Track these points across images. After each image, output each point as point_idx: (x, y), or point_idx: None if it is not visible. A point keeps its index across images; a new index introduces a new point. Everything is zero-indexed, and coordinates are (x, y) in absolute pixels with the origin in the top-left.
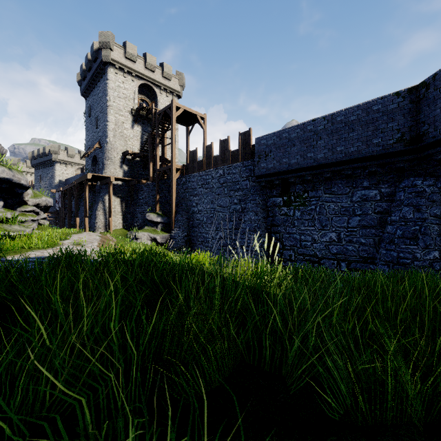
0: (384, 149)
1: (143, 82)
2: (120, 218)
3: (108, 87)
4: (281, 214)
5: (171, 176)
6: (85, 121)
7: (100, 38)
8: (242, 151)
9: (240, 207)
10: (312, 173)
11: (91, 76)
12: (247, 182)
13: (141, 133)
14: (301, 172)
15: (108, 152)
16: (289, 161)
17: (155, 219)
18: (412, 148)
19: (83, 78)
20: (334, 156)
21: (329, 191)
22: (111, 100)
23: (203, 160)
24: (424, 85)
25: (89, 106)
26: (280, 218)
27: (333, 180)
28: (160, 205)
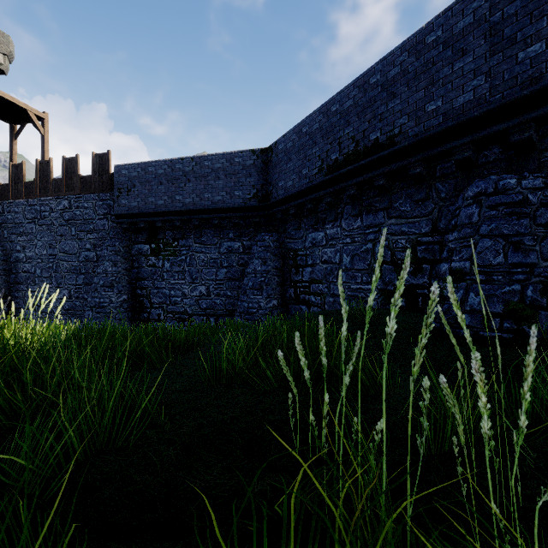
0: (243, 203)
1: None
2: None
3: None
4: (149, 265)
5: None
6: None
7: None
8: (98, 180)
9: (94, 254)
10: (181, 219)
11: None
12: (104, 222)
13: None
14: (170, 216)
15: None
16: (156, 201)
17: None
18: (263, 205)
19: None
20: (202, 203)
21: (199, 241)
22: None
23: (35, 181)
24: (271, 149)
25: None
26: (147, 269)
27: (203, 228)
28: None
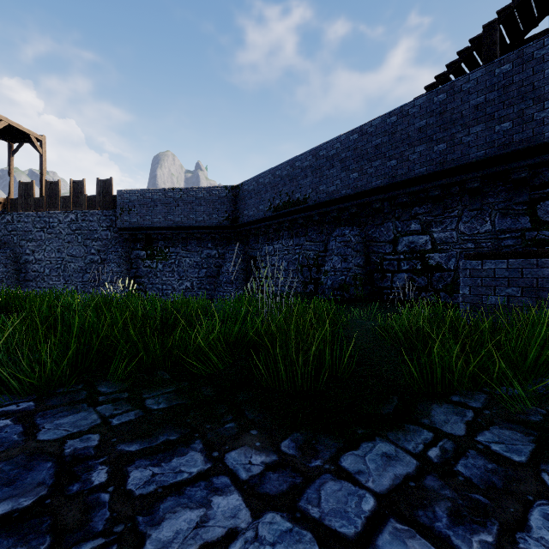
0: (219, 223)
1: None
2: None
3: None
4: (145, 266)
5: None
6: None
7: None
8: (102, 199)
9: (99, 257)
10: (172, 233)
11: None
12: (107, 233)
13: None
14: (163, 230)
15: None
16: (152, 219)
17: None
18: (233, 225)
19: None
20: (188, 222)
21: (185, 249)
22: None
23: (45, 198)
24: (238, 187)
25: None
26: (144, 270)
27: (188, 240)
28: None
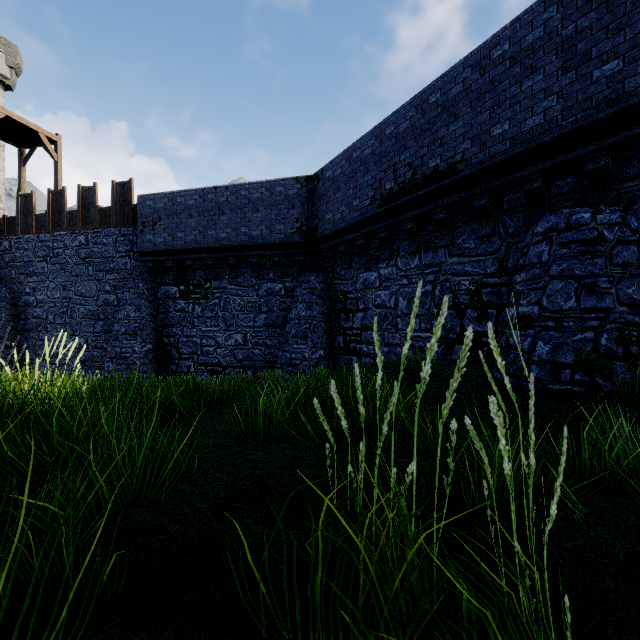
0: (285, 238)
1: None
2: None
3: None
4: (177, 310)
5: None
6: None
7: None
8: (119, 212)
9: (115, 297)
10: (214, 257)
11: None
12: (126, 261)
13: None
14: (201, 254)
15: None
16: (185, 237)
17: None
18: (308, 241)
19: None
20: (238, 239)
21: (234, 282)
22: None
23: (47, 214)
24: (317, 177)
25: None
26: (175, 315)
27: (239, 268)
28: None
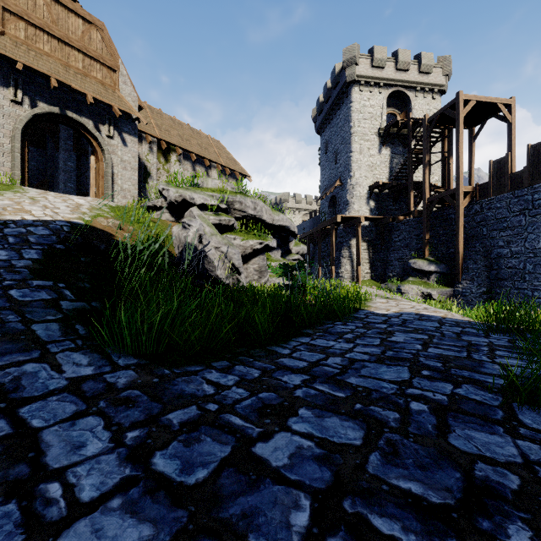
0: None
1: (393, 90)
2: (367, 267)
3: (352, 111)
4: None
5: (454, 205)
6: (320, 160)
7: (344, 57)
8: None
9: None
10: None
11: (329, 107)
12: None
13: (390, 157)
14: None
15: (352, 188)
16: None
17: (425, 267)
18: None
19: (319, 113)
20: None
21: None
22: (356, 126)
23: (525, 169)
24: None
25: (325, 142)
26: None
27: None
28: (430, 248)
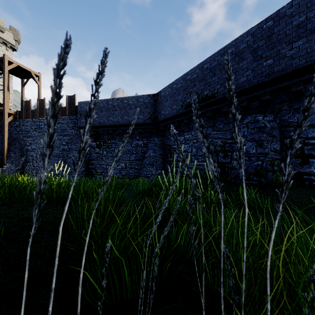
0: (144, 121)
1: None
2: None
3: None
4: (95, 153)
5: (3, 119)
6: None
7: None
8: (69, 109)
9: (67, 147)
10: (112, 129)
11: None
12: (72, 131)
13: None
14: (106, 128)
15: None
16: (99, 120)
17: None
18: (154, 122)
19: None
20: (123, 121)
21: (121, 140)
22: None
23: (36, 110)
24: (157, 94)
25: None
26: (94, 155)
27: (123, 134)
28: None
